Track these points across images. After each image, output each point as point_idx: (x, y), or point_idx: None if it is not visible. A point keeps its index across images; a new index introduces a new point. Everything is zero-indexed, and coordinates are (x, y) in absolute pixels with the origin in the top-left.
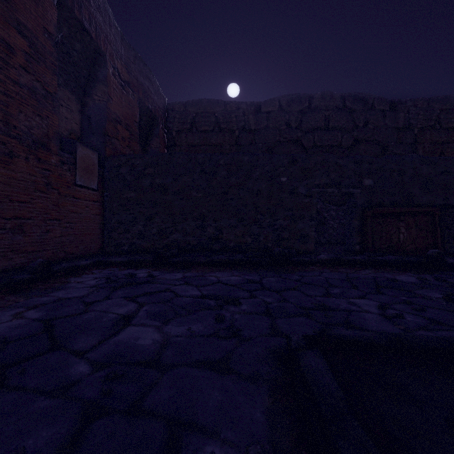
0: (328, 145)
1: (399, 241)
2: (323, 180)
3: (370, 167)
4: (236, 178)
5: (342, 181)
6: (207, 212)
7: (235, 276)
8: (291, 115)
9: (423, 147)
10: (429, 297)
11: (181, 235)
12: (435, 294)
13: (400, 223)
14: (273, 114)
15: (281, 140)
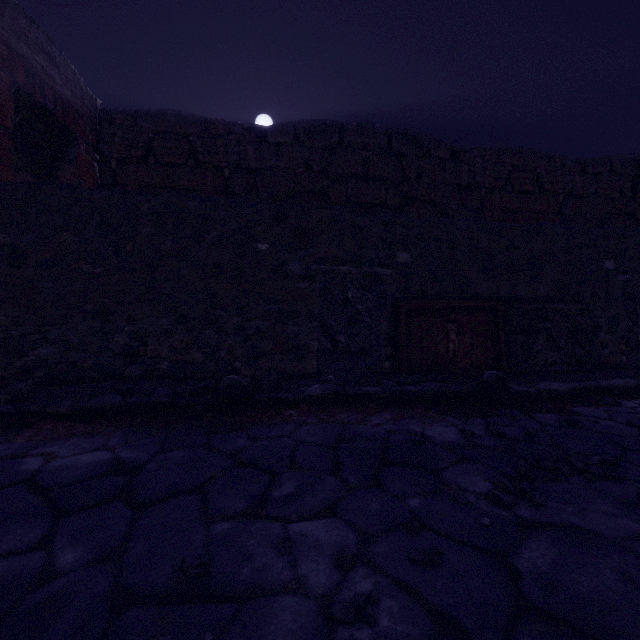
0: (367, 202)
1: (448, 354)
2: (332, 251)
3: (407, 234)
4: (174, 240)
5: (364, 254)
6: (114, 304)
7: (105, 449)
8: (312, 151)
9: (492, 216)
10: (463, 497)
11: (56, 350)
12: (478, 482)
13: (449, 325)
14: (285, 148)
15: (299, 190)
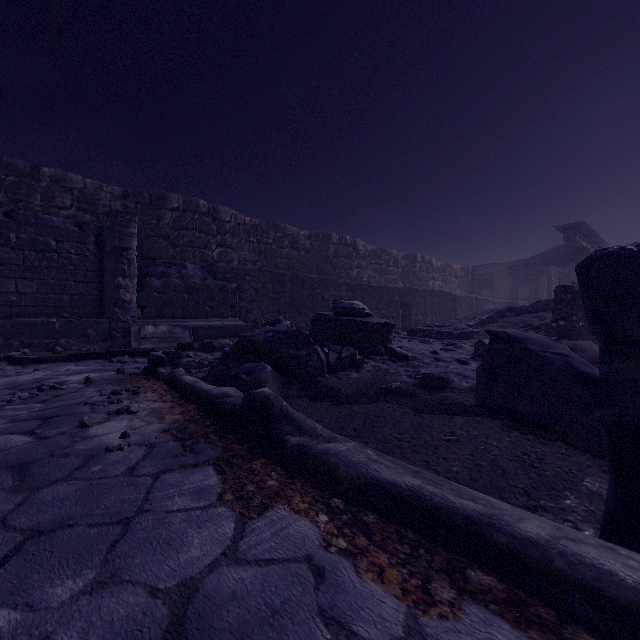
0: None
1: None
2: None
3: None
4: None
5: None
6: None
7: None
8: None
9: None
10: None
11: None
12: None
13: None
14: None
15: None
